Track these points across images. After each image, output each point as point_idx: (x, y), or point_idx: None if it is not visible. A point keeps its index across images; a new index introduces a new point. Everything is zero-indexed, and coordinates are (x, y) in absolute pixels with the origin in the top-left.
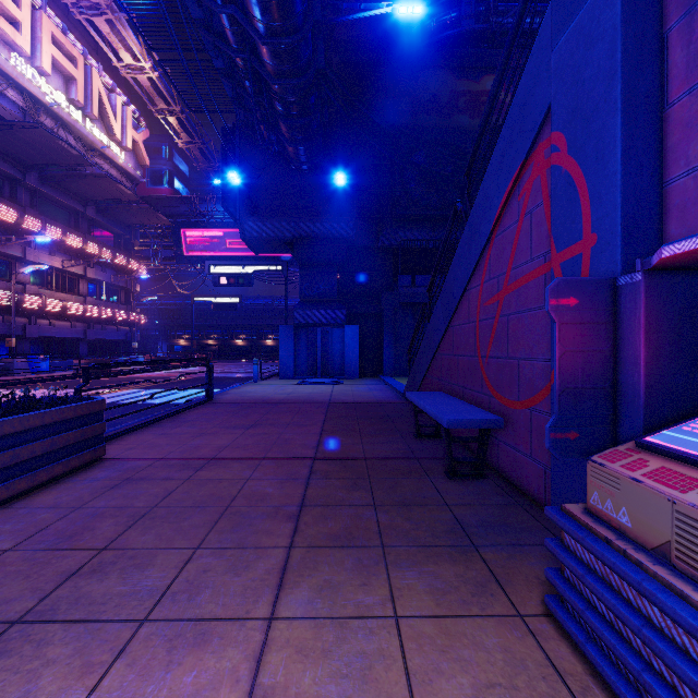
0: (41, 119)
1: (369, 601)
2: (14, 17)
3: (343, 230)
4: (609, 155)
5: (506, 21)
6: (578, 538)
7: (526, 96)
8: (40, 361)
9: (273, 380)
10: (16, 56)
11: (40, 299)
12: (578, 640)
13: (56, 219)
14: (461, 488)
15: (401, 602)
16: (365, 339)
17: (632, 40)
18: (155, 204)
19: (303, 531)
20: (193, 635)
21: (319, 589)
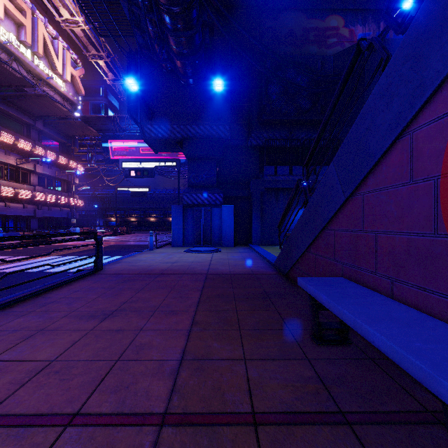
0: None
1: None
2: None
3: (220, 131)
4: None
5: None
6: None
7: None
8: None
9: (166, 248)
10: None
11: None
12: None
13: (12, 129)
14: None
15: None
16: (238, 216)
17: None
18: (89, 122)
19: None
20: None
21: None
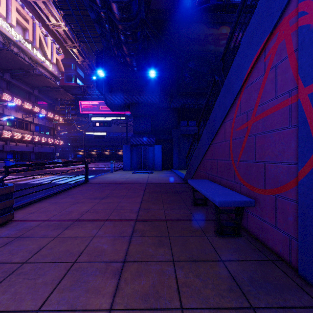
0: (12, 48)
1: None
2: None
3: (153, 99)
4: None
5: (231, 0)
6: None
7: None
8: (11, 162)
9: (120, 171)
10: None
11: (11, 133)
12: None
13: (19, 95)
14: (228, 244)
15: None
16: (164, 152)
17: None
18: (67, 89)
19: (122, 289)
20: None
21: None
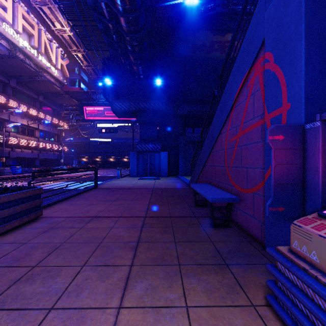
0: (17, 54)
1: (172, 297)
2: (4, 6)
3: (160, 106)
4: (297, 61)
5: (237, 7)
6: (287, 267)
7: (251, 35)
8: (17, 168)
9: (126, 177)
10: (5, 24)
11: (17, 139)
12: (287, 323)
13: (24, 101)
14: (218, 232)
15: (189, 297)
16: (170, 158)
17: (310, 1)
18: (71, 94)
19: (138, 256)
20: (77, 318)
21: (145, 290)
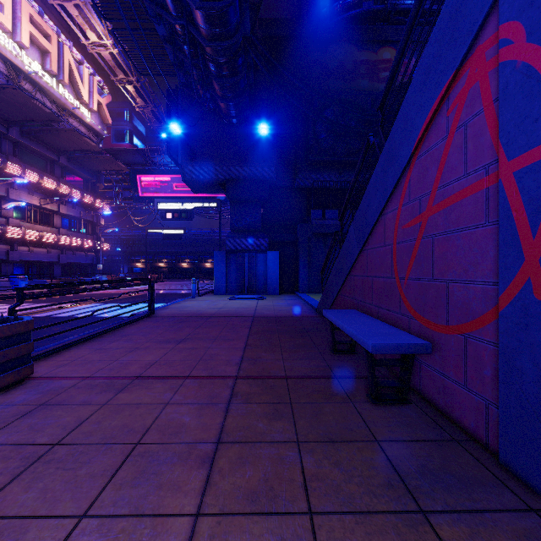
0: (22, 84)
1: None
2: None
3: (265, 173)
4: None
5: (399, 2)
6: None
7: None
8: (20, 280)
9: (208, 296)
10: (0, 32)
11: (21, 230)
12: None
13: (34, 166)
14: (388, 416)
15: None
16: (284, 262)
17: None
18: (116, 155)
19: (216, 485)
20: None
21: None
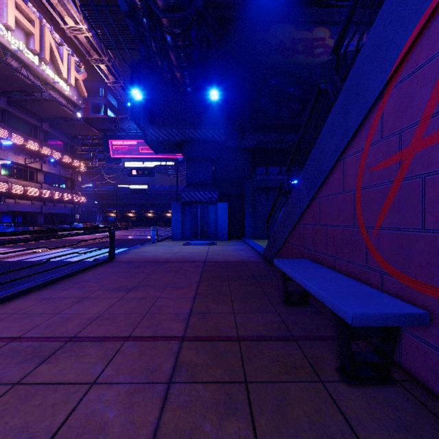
0: (9, 61)
1: None
2: None
3: (216, 135)
4: None
5: None
6: None
7: None
8: (7, 228)
9: (166, 241)
10: None
11: (7, 185)
12: None
13: (20, 131)
14: (374, 408)
15: None
16: (232, 212)
17: None
18: (91, 123)
19: None
20: None
21: None
